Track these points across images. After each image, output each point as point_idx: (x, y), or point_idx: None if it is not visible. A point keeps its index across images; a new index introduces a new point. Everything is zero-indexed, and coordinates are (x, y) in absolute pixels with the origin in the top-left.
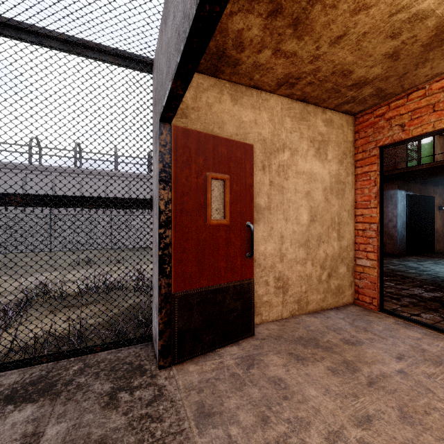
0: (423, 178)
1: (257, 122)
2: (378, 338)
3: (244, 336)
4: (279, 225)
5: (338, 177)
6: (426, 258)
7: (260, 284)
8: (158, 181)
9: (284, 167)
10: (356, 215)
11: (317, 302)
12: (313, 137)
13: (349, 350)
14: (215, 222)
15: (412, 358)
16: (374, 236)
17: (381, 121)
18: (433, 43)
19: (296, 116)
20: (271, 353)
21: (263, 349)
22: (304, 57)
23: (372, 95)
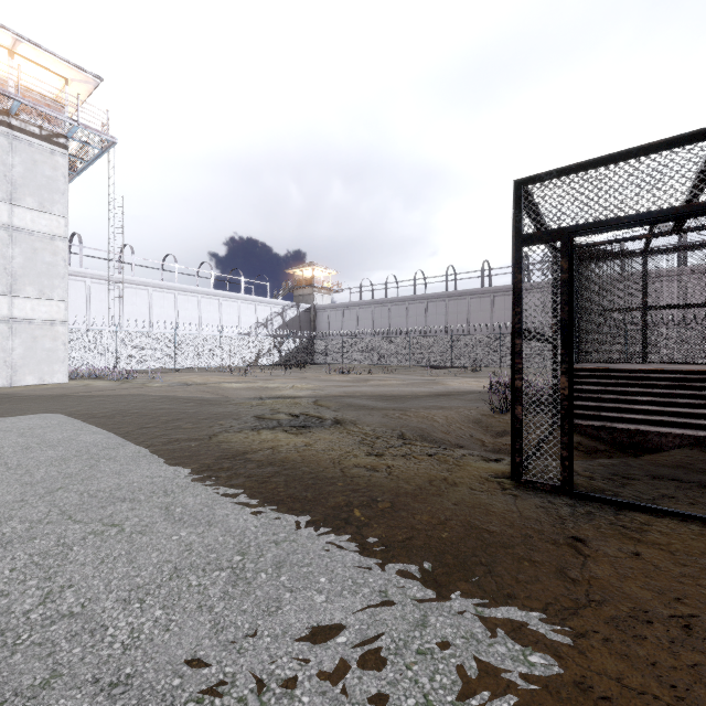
0: None
1: None
2: None
3: None
4: None
5: None
6: None
7: None
8: None
9: None
10: None
11: None
12: None
13: None
14: None
15: None
16: None
17: None
18: None
19: None
20: None
21: None
22: None
23: None
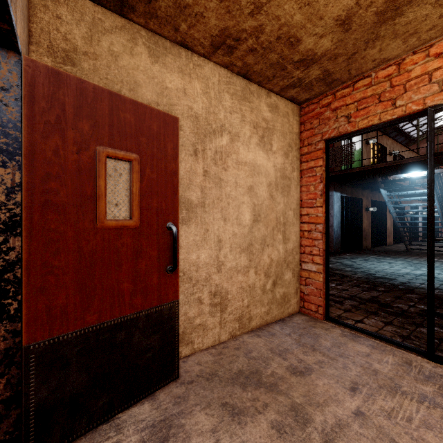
0: (355, 181)
1: (187, 92)
2: (328, 360)
3: (164, 383)
4: (216, 227)
5: (283, 172)
6: (357, 255)
7: (191, 303)
8: None
9: (223, 154)
10: (302, 214)
11: (261, 316)
12: (256, 122)
13: (297, 385)
14: (113, 223)
15: (366, 386)
16: (320, 237)
17: (327, 111)
18: (388, 12)
19: (237, 94)
20: (198, 408)
21: (188, 403)
22: (243, 4)
23: (319, 79)
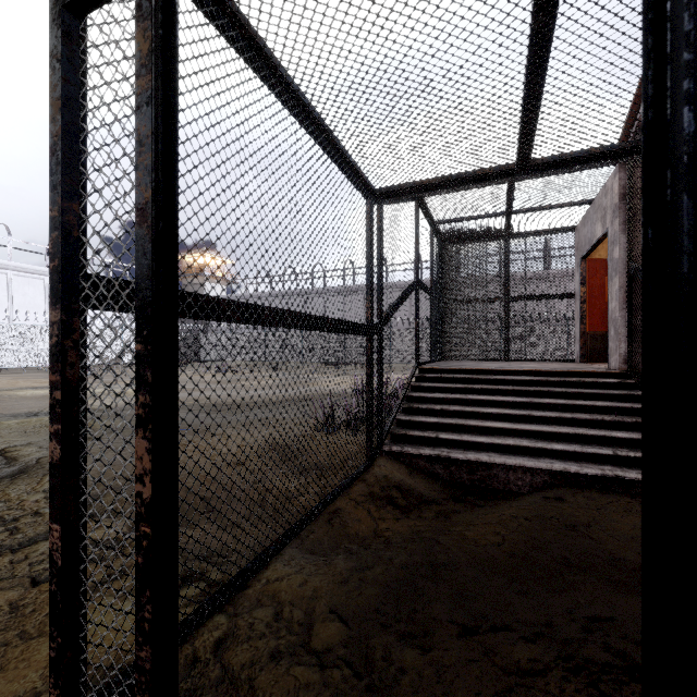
0: None
1: None
2: None
3: None
4: None
5: None
6: None
7: None
8: (579, 284)
9: None
10: None
11: None
12: None
13: None
14: None
15: None
16: None
17: None
18: None
19: None
20: None
21: None
22: None
23: None
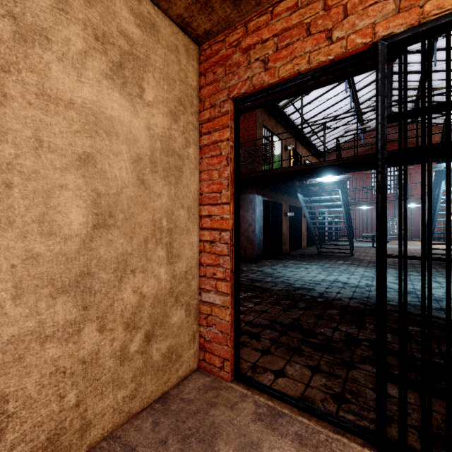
0: (275, 185)
1: None
2: None
3: None
4: None
5: (168, 143)
6: (277, 261)
7: None
8: None
9: None
10: (202, 216)
11: (116, 408)
12: (103, 30)
13: None
14: None
15: None
16: (226, 252)
17: (236, 53)
18: None
19: None
20: None
21: None
22: None
23: None
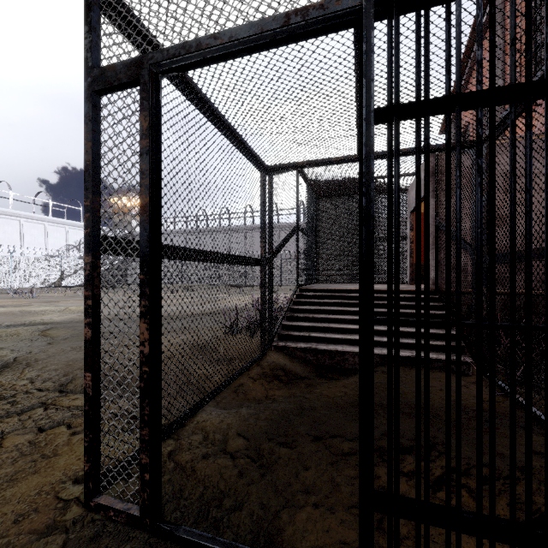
0: None
1: None
2: None
3: None
4: None
5: None
6: None
7: None
8: (409, 230)
9: None
10: None
11: None
12: None
13: None
14: None
15: None
16: None
17: None
18: None
19: None
20: None
21: None
22: None
23: None
